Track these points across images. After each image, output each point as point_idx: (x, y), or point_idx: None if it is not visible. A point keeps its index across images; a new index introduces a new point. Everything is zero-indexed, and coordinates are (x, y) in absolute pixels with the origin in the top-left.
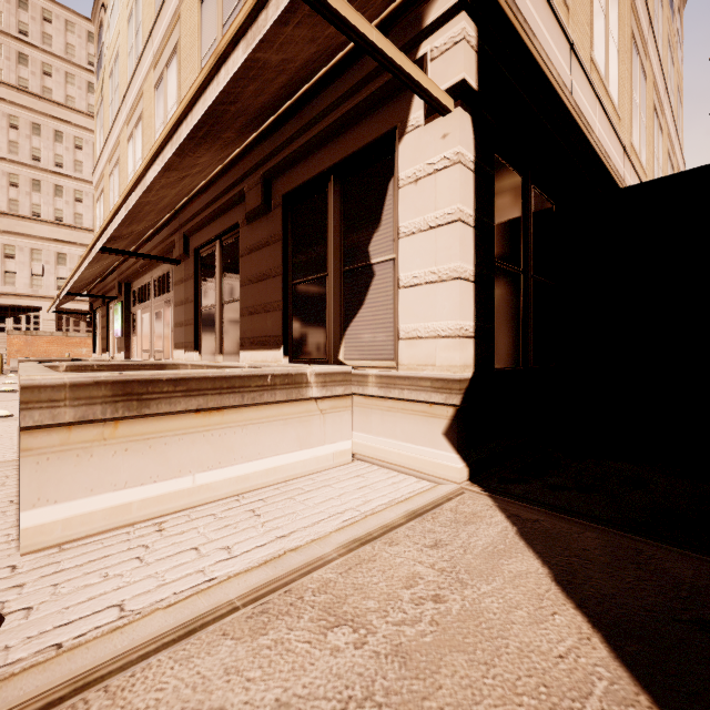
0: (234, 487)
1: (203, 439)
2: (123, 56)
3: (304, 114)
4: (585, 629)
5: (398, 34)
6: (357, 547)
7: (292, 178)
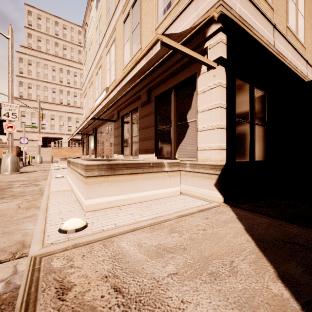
0: (140, 199)
1: (131, 183)
2: (94, 43)
3: (163, 67)
4: (249, 240)
5: (197, 39)
6: (181, 217)
7: (158, 90)
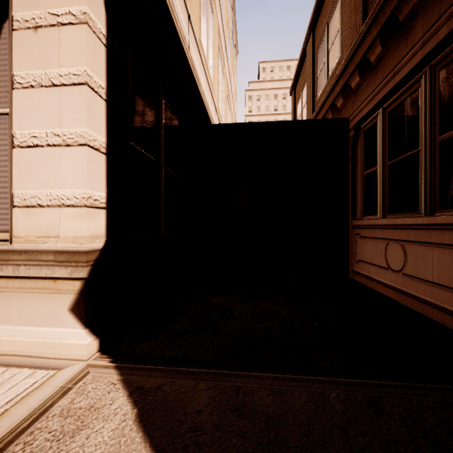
0: None
1: None
2: None
3: None
4: None
5: None
6: None
7: None
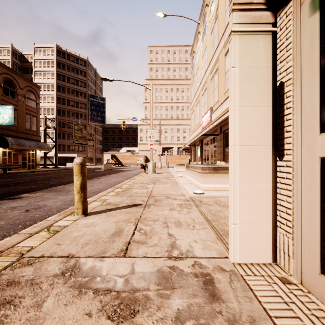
0: None
1: (227, 178)
2: (200, 69)
3: None
4: None
5: None
6: None
7: None
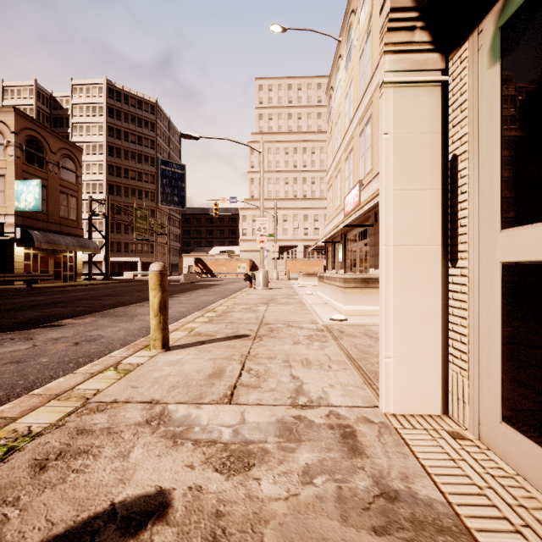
0: None
1: None
2: (342, 116)
3: None
4: None
5: None
6: None
7: None
